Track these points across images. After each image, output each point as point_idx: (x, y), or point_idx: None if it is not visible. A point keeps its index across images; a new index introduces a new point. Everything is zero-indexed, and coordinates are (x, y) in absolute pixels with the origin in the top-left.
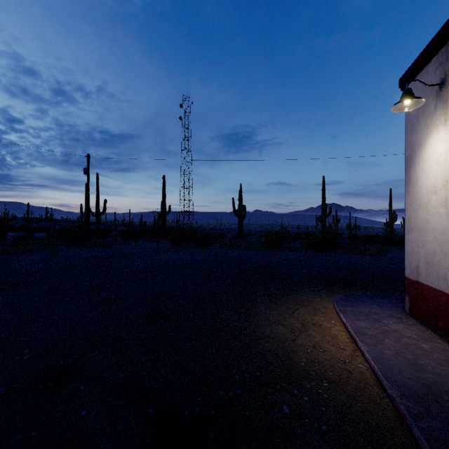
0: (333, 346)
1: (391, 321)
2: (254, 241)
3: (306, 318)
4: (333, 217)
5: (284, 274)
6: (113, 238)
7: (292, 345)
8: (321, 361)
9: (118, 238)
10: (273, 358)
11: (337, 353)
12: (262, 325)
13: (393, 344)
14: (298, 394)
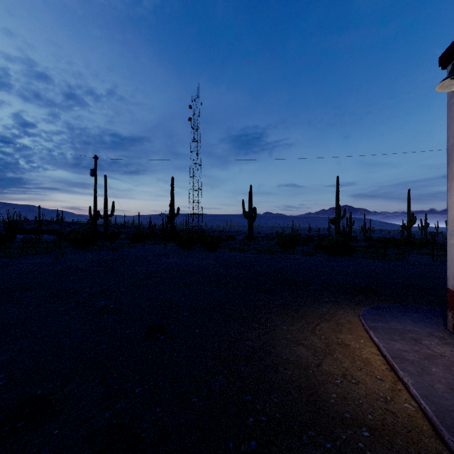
0: (367, 375)
1: (433, 342)
2: (265, 244)
3: (330, 336)
4: (347, 219)
5: (299, 281)
6: (121, 240)
7: (316, 373)
8: (356, 398)
9: (126, 240)
10: (295, 391)
11: (374, 386)
12: (279, 345)
13: (443, 374)
14: (332, 450)
